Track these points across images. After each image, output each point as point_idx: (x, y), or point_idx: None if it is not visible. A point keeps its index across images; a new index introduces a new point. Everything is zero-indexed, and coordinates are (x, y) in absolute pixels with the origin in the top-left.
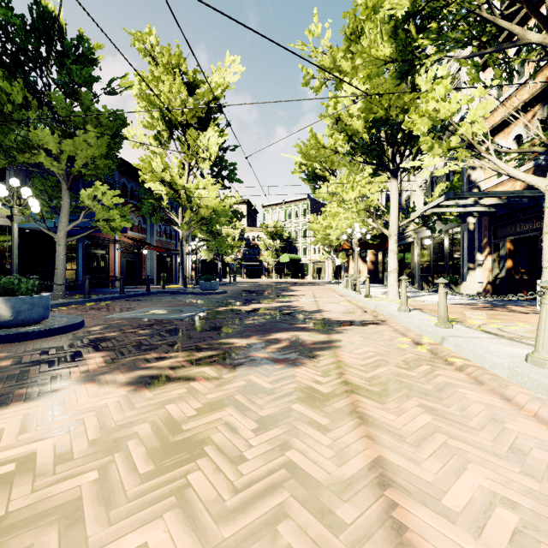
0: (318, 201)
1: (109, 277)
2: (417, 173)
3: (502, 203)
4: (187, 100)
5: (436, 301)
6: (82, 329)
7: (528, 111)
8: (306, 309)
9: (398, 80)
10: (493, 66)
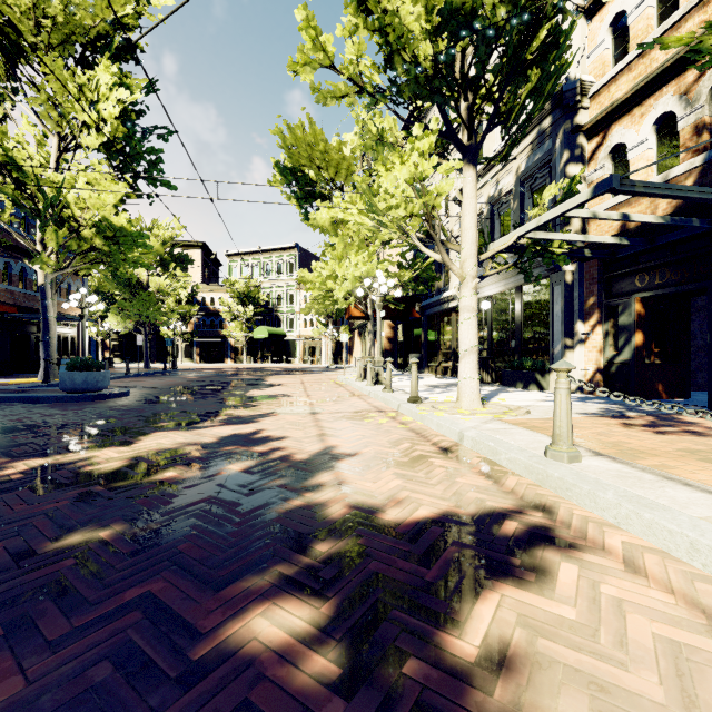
0: (310, 253)
1: None
2: None
3: (663, 223)
4: (47, 1)
5: (547, 409)
6: None
7: (689, 68)
8: (294, 450)
9: None
10: None
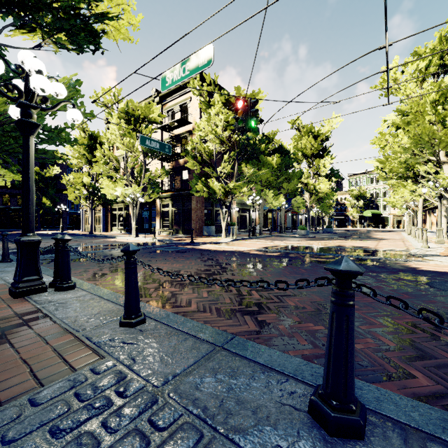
0: None
1: (276, 226)
2: None
3: None
4: (314, 144)
5: None
6: (315, 237)
7: None
8: (377, 237)
9: (406, 171)
10: None
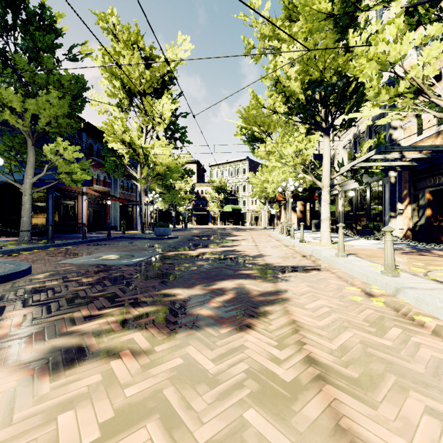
0: (255, 161)
1: (77, 224)
2: (341, 135)
3: (426, 157)
4: (144, 72)
5: (364, 246)
6: (26, 276)
7: None
8: (249, 254)
9: (339, 35)
10: (428, 23)
